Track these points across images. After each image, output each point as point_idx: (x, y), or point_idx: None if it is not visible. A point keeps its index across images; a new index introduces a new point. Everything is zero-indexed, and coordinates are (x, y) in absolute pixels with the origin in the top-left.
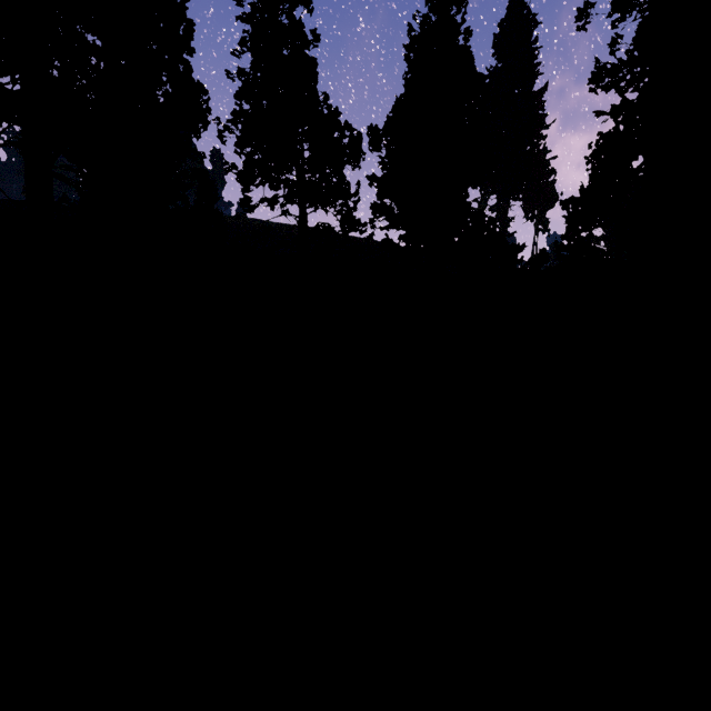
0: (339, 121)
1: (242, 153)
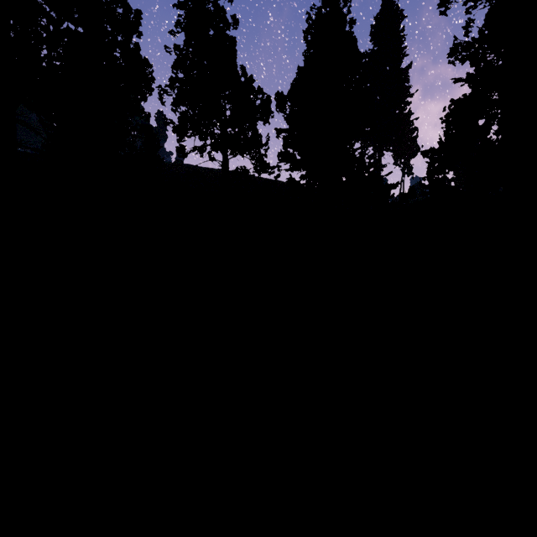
0: (253, 86)
1: (177, 111)
